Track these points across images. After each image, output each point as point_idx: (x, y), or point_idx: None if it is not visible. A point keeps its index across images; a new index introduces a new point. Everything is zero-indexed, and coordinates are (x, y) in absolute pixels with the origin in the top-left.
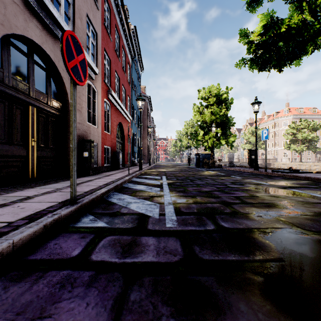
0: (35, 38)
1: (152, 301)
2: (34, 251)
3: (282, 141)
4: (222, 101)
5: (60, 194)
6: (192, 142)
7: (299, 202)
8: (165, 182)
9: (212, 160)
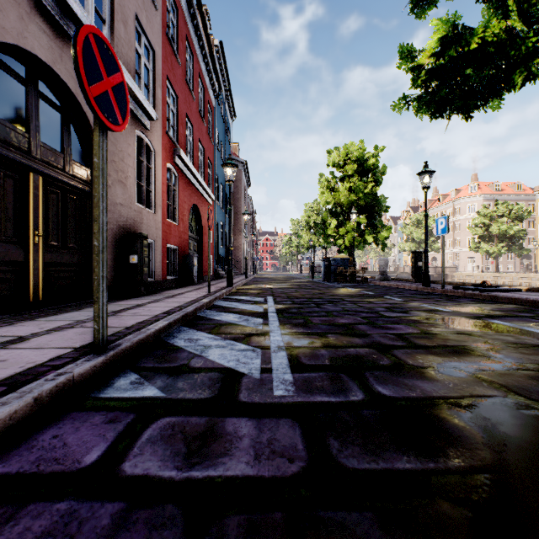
0: (41, 52)
1: None
2: (9, 453)
3: (466, 237)
4: (369, 169)
5: (80, 332)
6: (317, 238)
7: (509, 344)
8: (272, 308)
9: (352, 269)
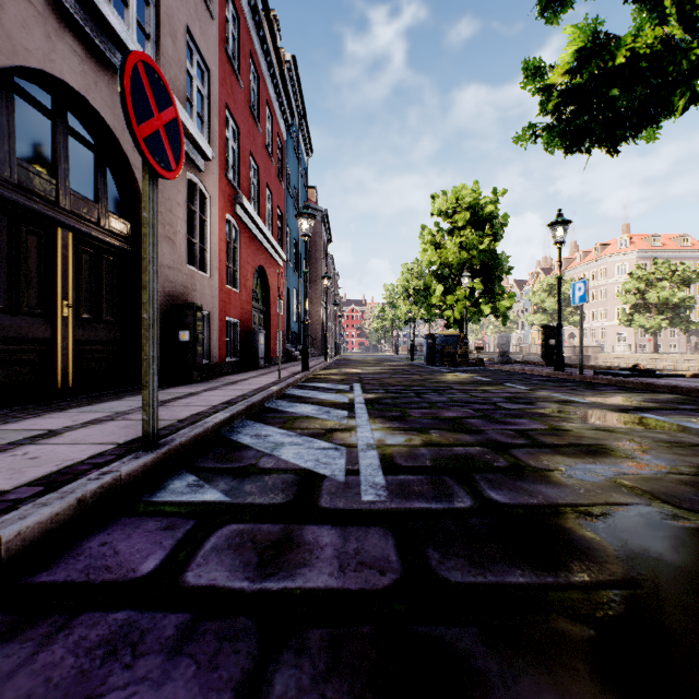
0: (71, 78)
1: (327, 694)
2: (53, 561)
3: (615, 307)
4: (485, 219)
5: (123, 426)
6: (418, 309)
7: (660, 443)
8: (359, 398)
9: (463, 348)
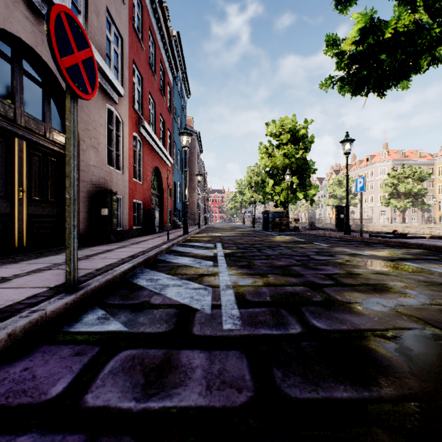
0: (24, 36)
1: None
2: None
3: (379, 194)
4: (300, 138)
5: (56, 274)
6: (257, 195)
7: (420, 282)
8: (220, 253)
9: (286, 220)
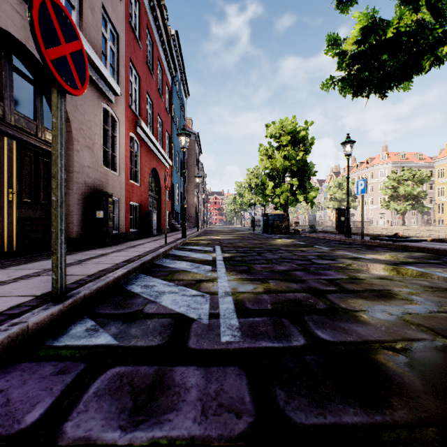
0: (14, 30)
1: None
2: None
3: (378, 197)
4: (300, 140)
5: (45, 280)
6: (257, 197)
7: (426, 288)
8: (219, 257)
9: (286, 223)
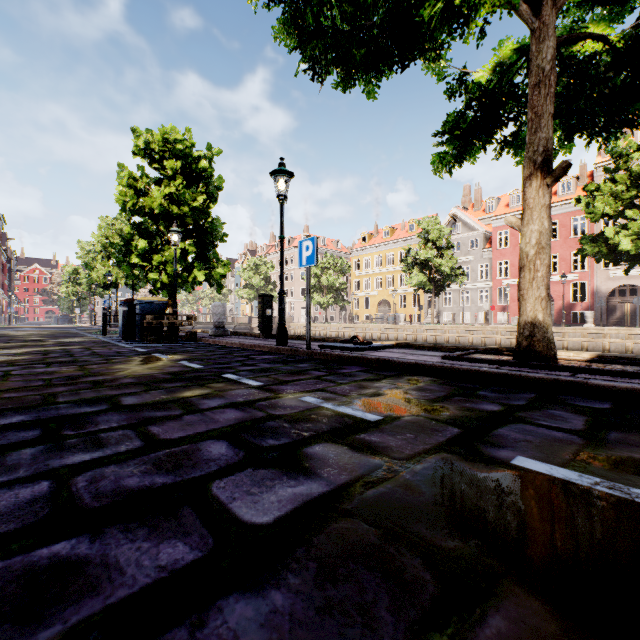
0: None
1: None
2: None
3: (300, 287)
4: (200, 175)
5: None
6: (122, 273)
7: None
8: None
9: (171, 319)
